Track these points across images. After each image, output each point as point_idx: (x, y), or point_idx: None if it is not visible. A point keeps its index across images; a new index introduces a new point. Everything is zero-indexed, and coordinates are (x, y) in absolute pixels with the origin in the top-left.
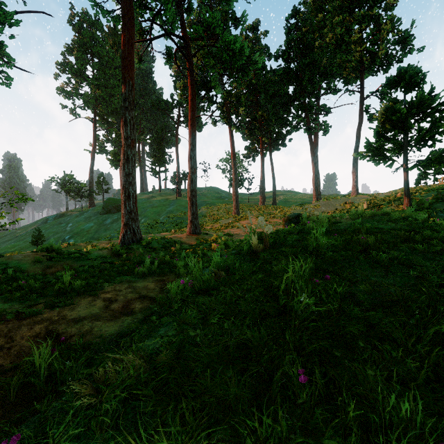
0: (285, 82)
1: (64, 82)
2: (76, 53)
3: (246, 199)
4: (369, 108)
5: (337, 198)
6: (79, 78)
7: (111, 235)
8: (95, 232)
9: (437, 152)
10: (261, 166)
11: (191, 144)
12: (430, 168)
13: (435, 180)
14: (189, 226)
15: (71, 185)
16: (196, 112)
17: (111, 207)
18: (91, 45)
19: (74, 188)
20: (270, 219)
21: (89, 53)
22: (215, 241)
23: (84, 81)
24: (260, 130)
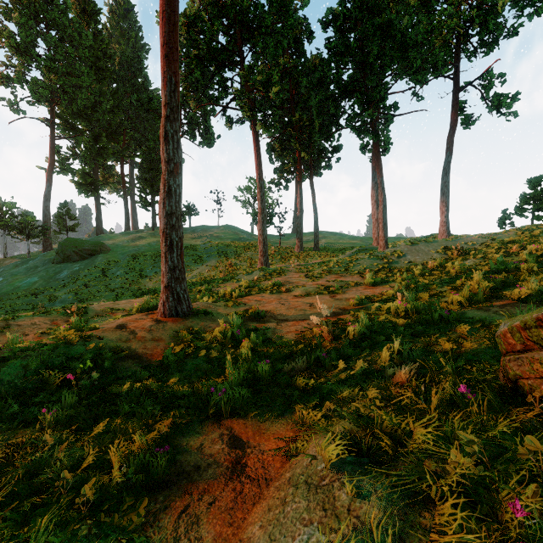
0: (342, 57)
1: (2, 62)
2: (18, 17)
3: (275, 242)
4: (464, 106)
5: (429, 241)
6: (24, 57)
7: (61, 297)
8: (38, 291)
9: (538, 181)
10: (299, 195)
11: (167, 105)
12: (528, 203)
13: (536, 218)
14: (163, 298)
15: (11, 218)
16: (205, 117)
17: (70, 252)
18: (44, 8)
19: (15, 222)
20: (323, 275)
21: (41, 21)
22: (221, 344)
23: (32, 62)
24: (298, 141)
